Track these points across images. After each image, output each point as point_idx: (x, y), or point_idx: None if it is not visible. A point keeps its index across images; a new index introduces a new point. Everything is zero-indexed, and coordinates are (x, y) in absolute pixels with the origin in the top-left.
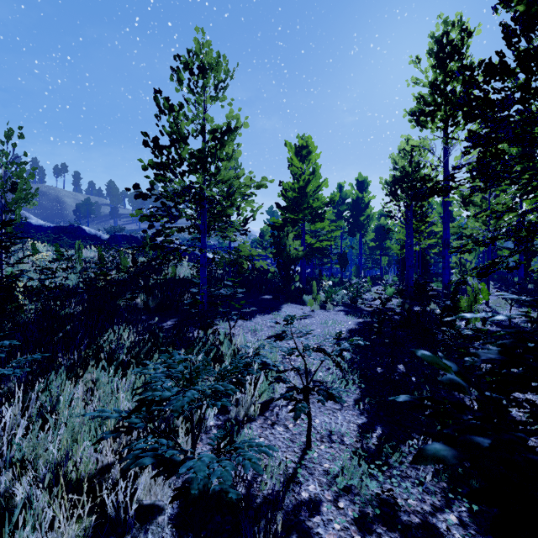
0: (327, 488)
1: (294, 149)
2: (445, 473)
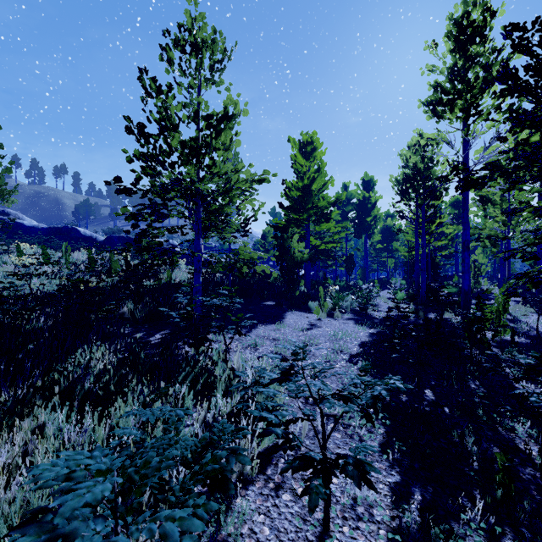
0: None
1: (298, 145)
2: None
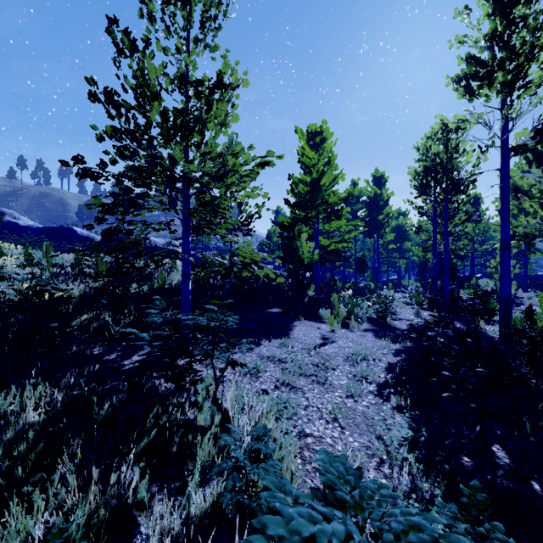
0: None
1: (306, 136)
2: None
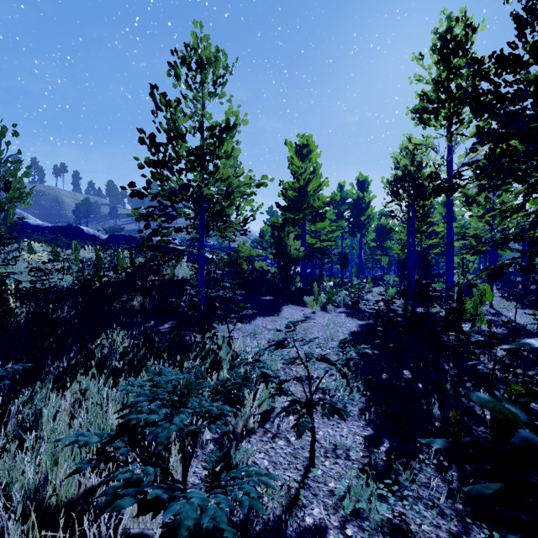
0: (333, 512)
1: (294, 148)
2: (460, 493)
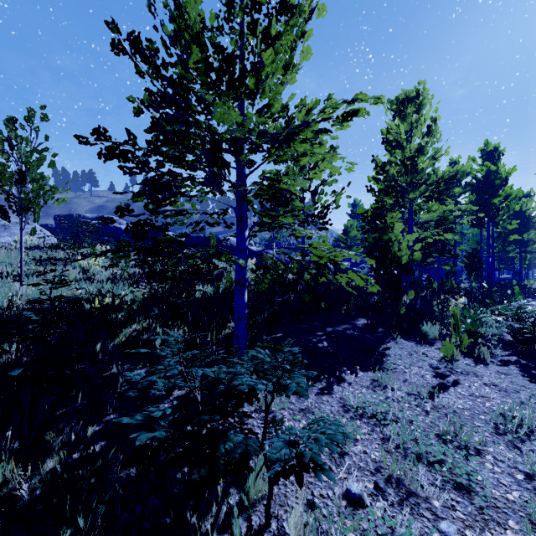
0: None
1: (395, 105)
2: None
